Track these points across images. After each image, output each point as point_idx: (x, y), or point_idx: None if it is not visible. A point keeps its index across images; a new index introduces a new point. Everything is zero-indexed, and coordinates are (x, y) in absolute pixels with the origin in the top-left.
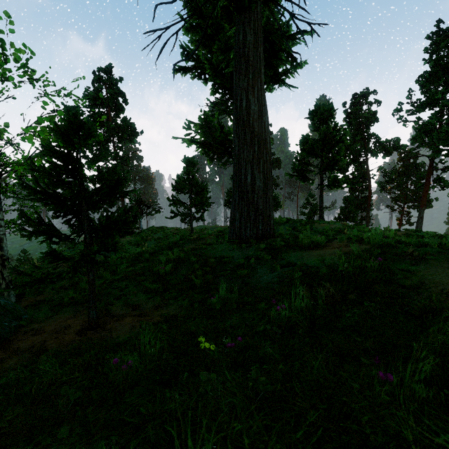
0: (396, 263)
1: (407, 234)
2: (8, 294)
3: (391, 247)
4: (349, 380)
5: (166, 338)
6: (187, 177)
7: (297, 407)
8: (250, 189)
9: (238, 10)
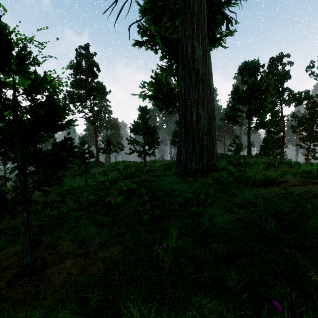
0: None
1: None
2: None
3: None
4: None
5: None
6: (141, 122)
7: None
8: (195, 126)
9: None
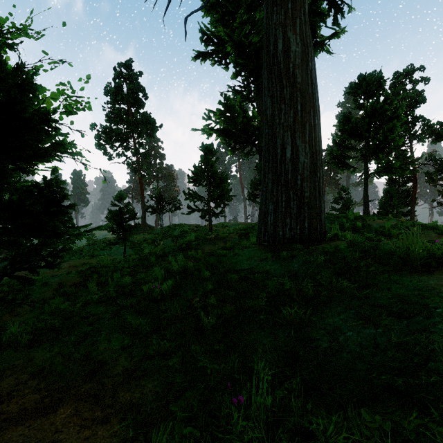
0: None
1: None
2: None
3: None
4: None
5: None
6: (205, 167)
7: None
8: (289, 167)
9: None
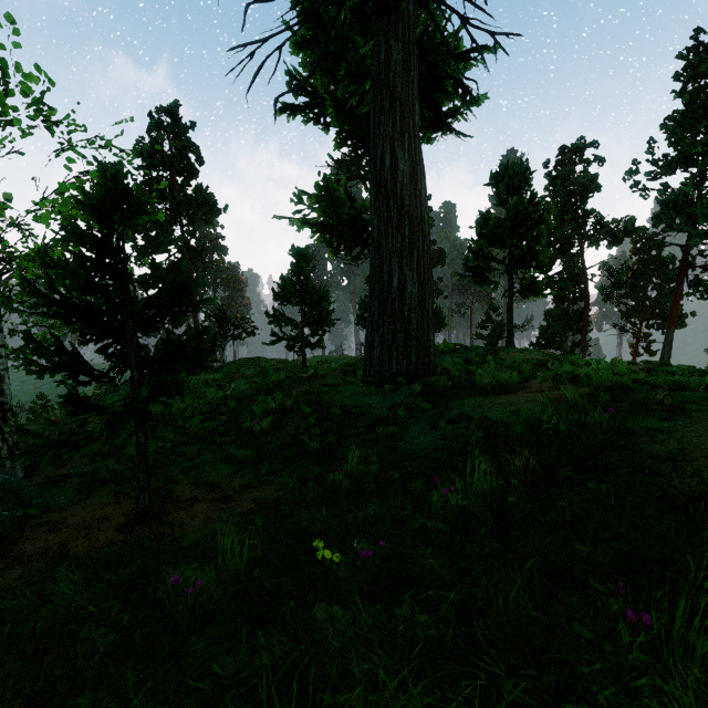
0: (637, 417)
1: (649, 370)
2: (11, 464)
3: (627, 390)
4: (574, 625)
5: (260, 541)
6: (297, 278)
7: (483, 672)
8: (396, 297)
9: (379, 12)
